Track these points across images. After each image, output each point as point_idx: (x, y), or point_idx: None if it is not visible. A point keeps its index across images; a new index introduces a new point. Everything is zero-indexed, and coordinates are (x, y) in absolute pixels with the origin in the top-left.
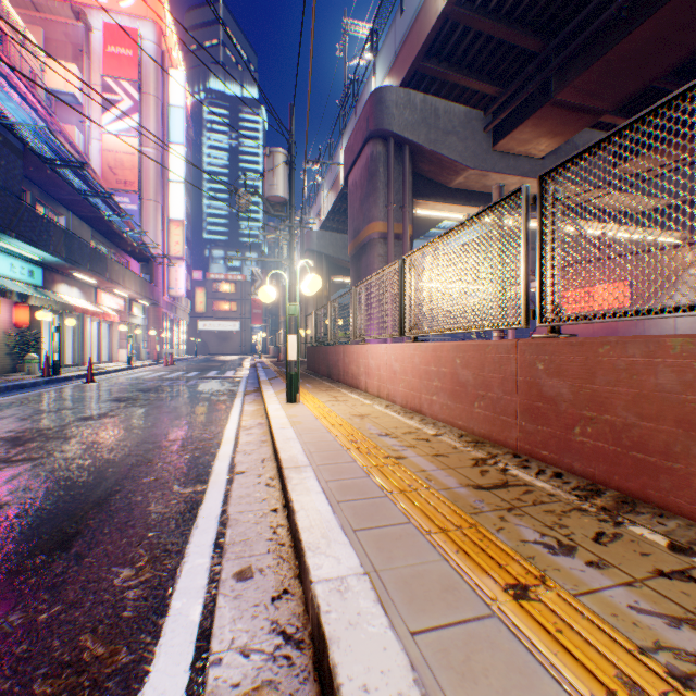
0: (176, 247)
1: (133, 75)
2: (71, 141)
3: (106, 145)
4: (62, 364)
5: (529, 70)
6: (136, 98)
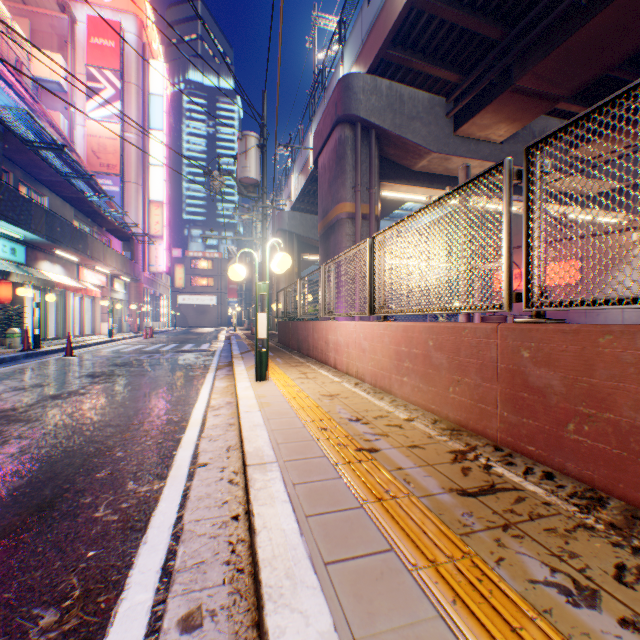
0: (156, 226)
1: (115, 65)
2: (55, 126)
3: (89, 130)
4: (45, 338)
5: (490, 57)
6: (118, 86)
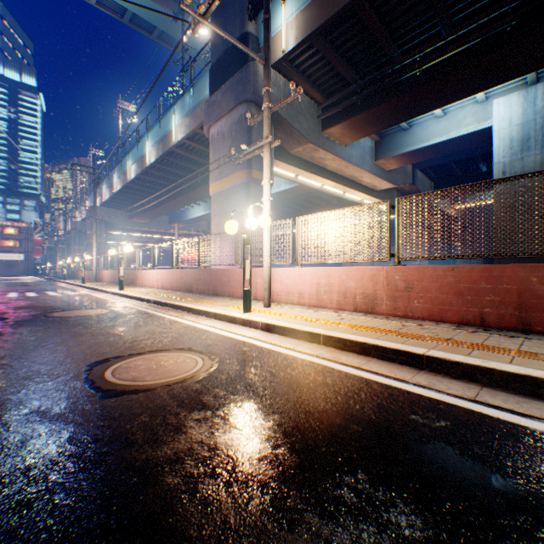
0: None
1: None
2: None
3: None
4: None
5: (131, 210)
6: None
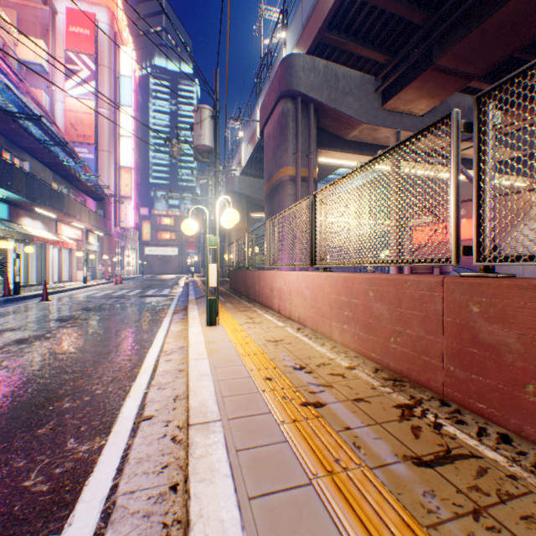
0: (126, 188)
1: (90, 50)
2: (38, 102)
3: (68, 106)
4: (27, 284)
5: (414, 40)
6: (93, 68)
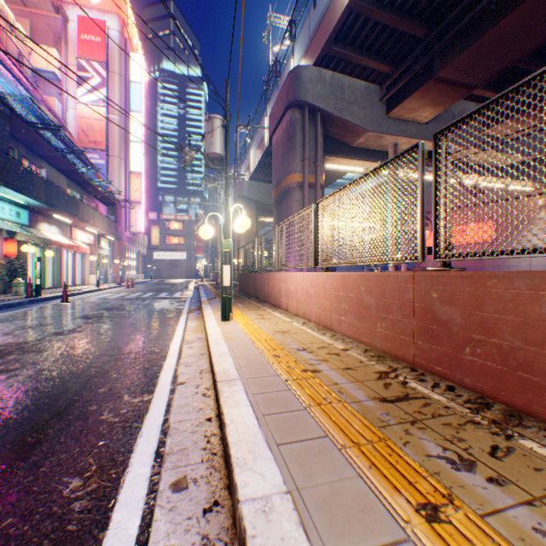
0: (136, 193)
1: (101, 57)
2: (51, 110)
3: (79, 112)
4: (44, 287)
5: (416, 52)
6: (104, 75)
